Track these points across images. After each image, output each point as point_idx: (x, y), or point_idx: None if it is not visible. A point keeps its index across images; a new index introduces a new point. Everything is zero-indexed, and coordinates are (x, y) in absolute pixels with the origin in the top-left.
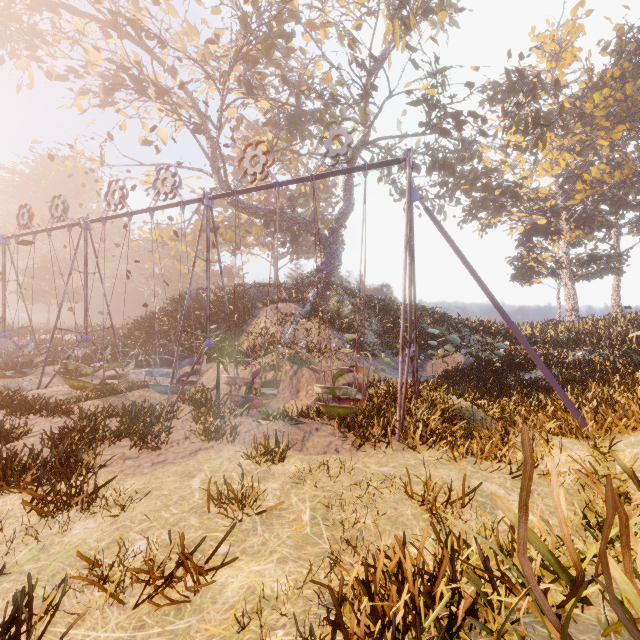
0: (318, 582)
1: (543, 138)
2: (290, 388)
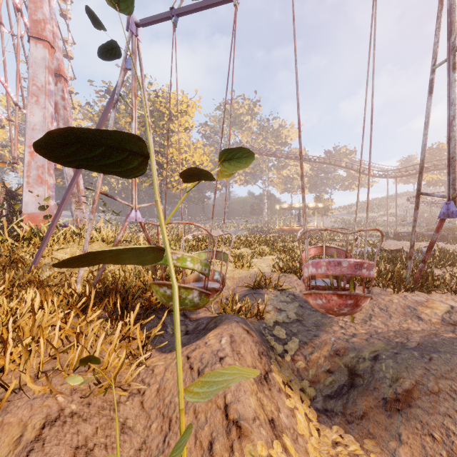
0: None
1: None
2: None
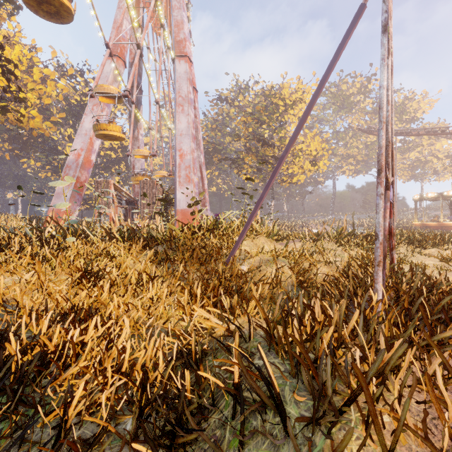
0: (400, 253)
1: None
2: None
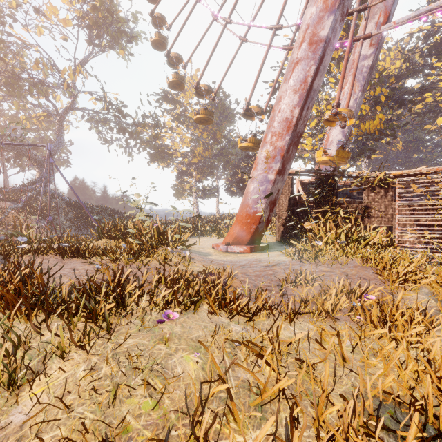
0: None
1: (158, 134)
2: None
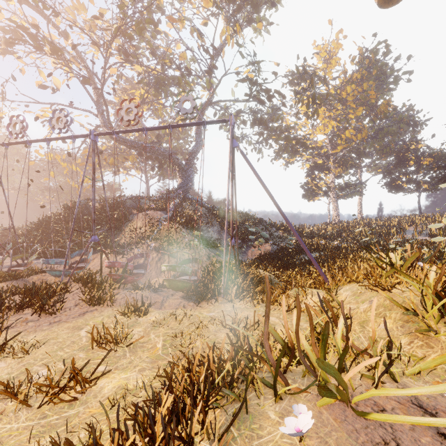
0: (162, 376)
1: (317, 111)
2: (156, 269)
